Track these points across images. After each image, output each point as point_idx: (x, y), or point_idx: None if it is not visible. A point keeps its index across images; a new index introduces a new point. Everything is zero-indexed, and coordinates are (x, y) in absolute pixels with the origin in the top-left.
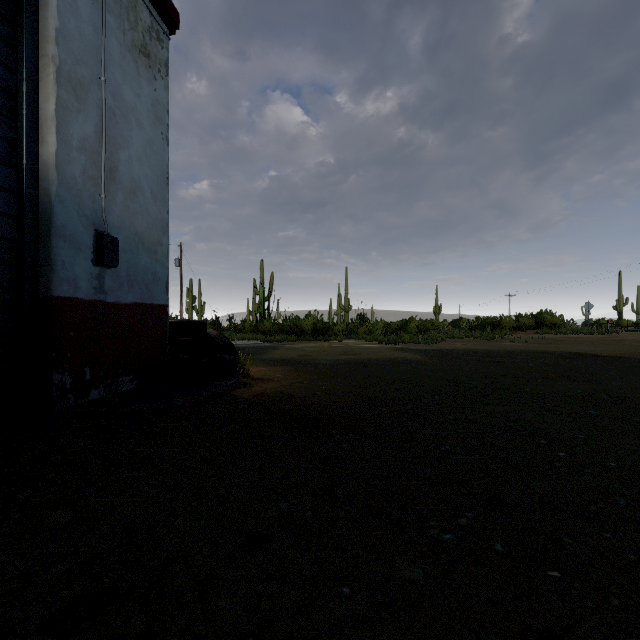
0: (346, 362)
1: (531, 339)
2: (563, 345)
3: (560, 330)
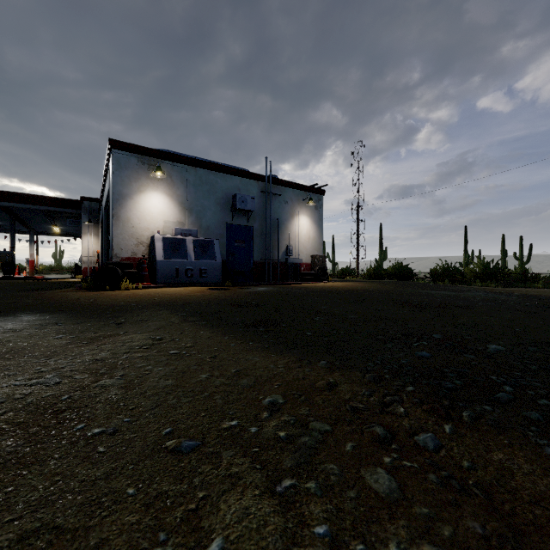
0: None
1: None
2: None
3: None
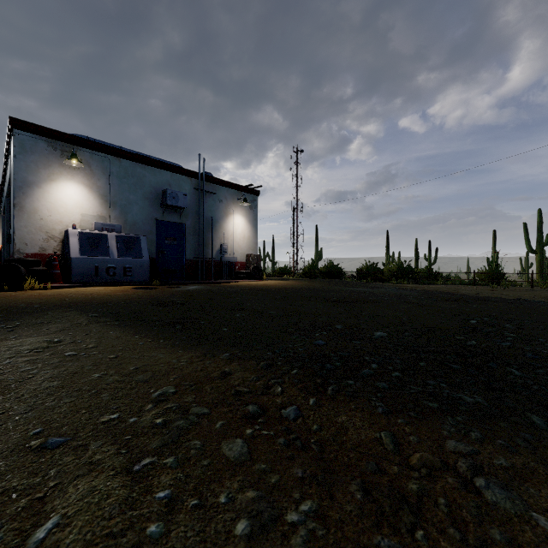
0: None
1: None
2: None
3: None
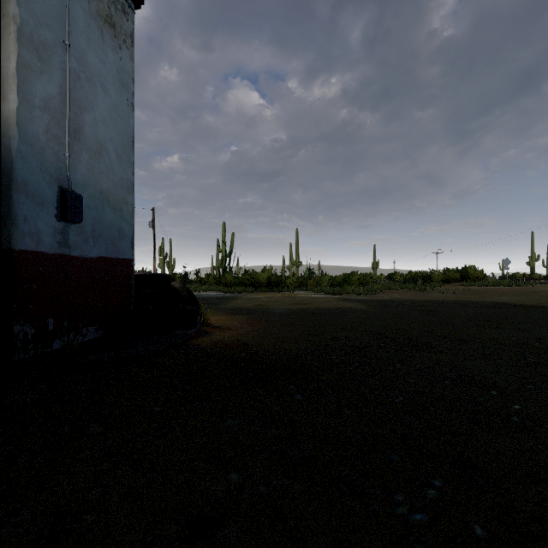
0: (297, 311)
1: (458, 290)
2: (487, 296)
3: (482, 282)
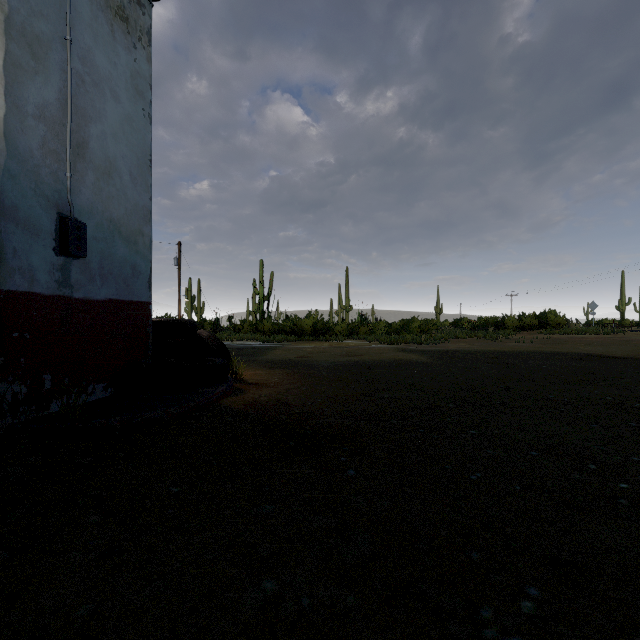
0: (348, 364)
1: (536, 339)
2: (571, 346)
3: (565, 330)
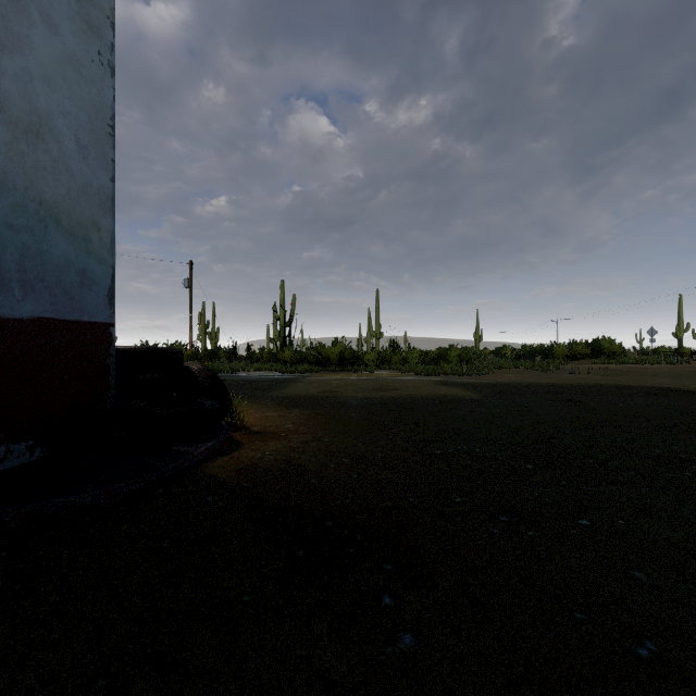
0: (381, 401)
1: (591, 370)
2: (635, 377)
3: (622, 359)
